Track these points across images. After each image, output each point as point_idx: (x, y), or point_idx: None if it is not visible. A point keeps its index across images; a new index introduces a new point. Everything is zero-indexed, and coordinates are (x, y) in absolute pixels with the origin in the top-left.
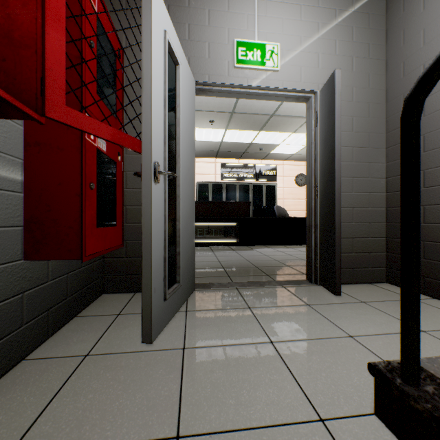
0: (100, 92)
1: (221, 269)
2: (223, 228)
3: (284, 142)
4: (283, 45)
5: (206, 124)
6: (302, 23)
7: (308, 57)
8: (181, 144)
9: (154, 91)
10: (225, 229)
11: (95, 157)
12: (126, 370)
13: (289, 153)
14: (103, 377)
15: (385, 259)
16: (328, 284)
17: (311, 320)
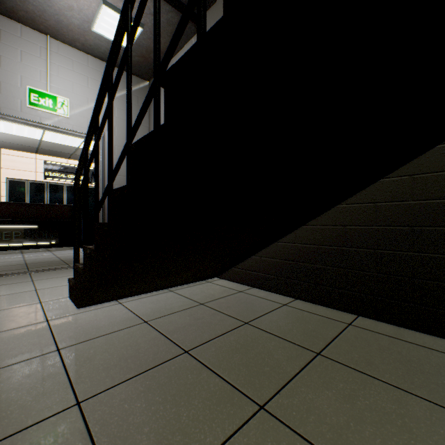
0: None
1: (22, 265)
2: (39, 230)
3: None
4: (74, 101)
5: None
6: (89, 89)
7: None
8: None
9: None
10: (42, 231)
11: None
12: None
13: None
14: None
15: None
16: None
17: None
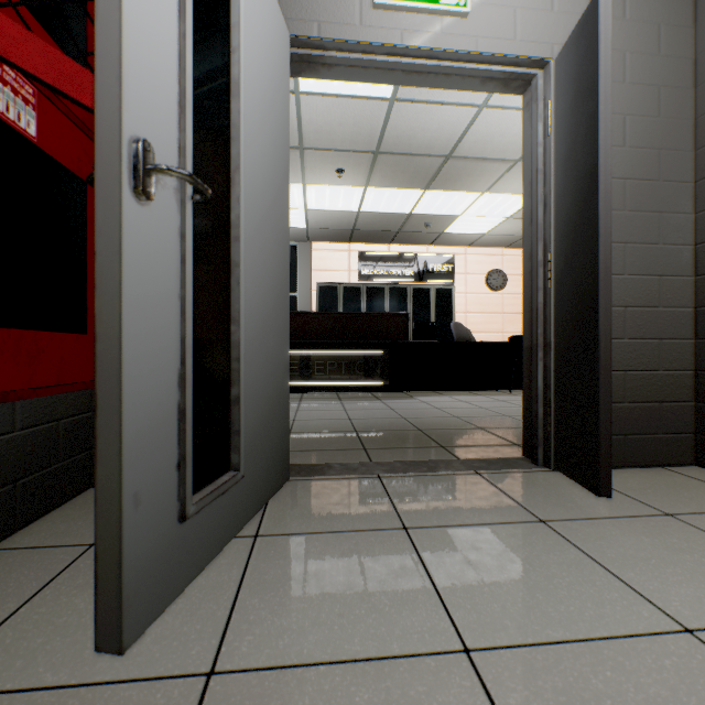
0: None
1: (350, 435)
2: (360, 360)
3: (469, 212)
4: None
5: (331, 176)
6: None
7: None
8: (243, 143)
9: None
10: (364, 361)
11: None
12: None
13: (476, 233)
14: None
15: (693, 416)
16: (578, 471)
17: (562, 569)
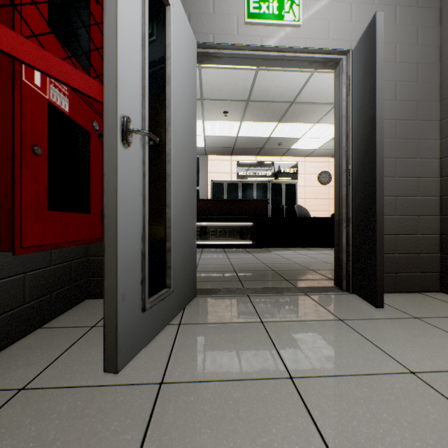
0: (57, 29)
1: (231, 273)
2: (237, 229)
3: (306, 135)
4: None
5: (219, 115)
6: None
7: (338, 8)
8: (172, 109)
9: (122, 16)
10: (240, 229)
11: (44, 112)
12: (63, 421)
13: (311, 148)
14: (23, 433)
15: (438, 262)
16: (365, 293)
17: (348, 343)
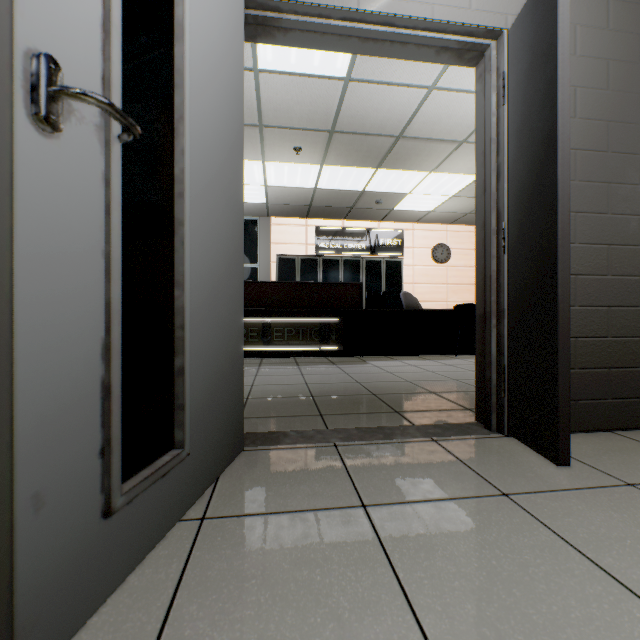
0: None
1: (307, 400)
2: (316, 327)
3: (417, 190)
4: None
5: (289, 154)
6: None
7: None
8: (188, 91)
9: None
10: (321, 328)
11: None
12: None
13: (423, 210)
14: None
15: (639, 381)
16: (534, 438)
17: (535, 555)
